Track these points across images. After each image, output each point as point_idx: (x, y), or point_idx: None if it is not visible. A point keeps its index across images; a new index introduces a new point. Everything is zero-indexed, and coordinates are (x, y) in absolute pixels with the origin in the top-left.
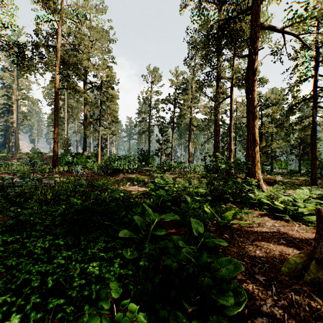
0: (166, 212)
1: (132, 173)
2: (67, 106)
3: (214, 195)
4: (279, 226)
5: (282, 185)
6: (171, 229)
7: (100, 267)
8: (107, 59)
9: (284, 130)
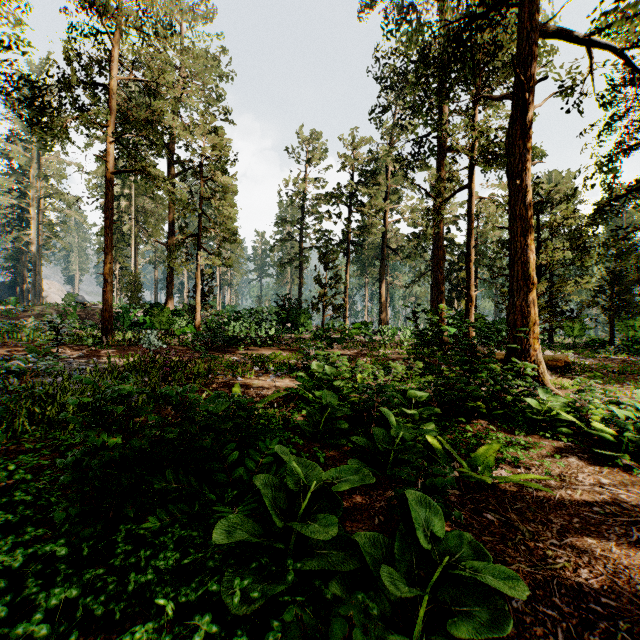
0: (338, 445)
1: (265, 345)
2: (137, 211)
3: (445, 401)
4: (612, 484)
5: (583, 374)
6: (351, 496)
7: (154, 638)
8: (214, 114)
9: (592, 255)
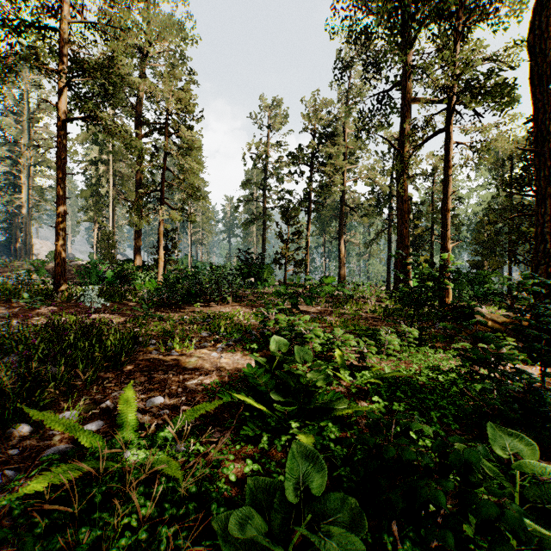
0: None
1: (225, 301)
2: (114, 175)
3: (545, 440)
4: None
5: None
6: None
7: None
8: None
9: None
